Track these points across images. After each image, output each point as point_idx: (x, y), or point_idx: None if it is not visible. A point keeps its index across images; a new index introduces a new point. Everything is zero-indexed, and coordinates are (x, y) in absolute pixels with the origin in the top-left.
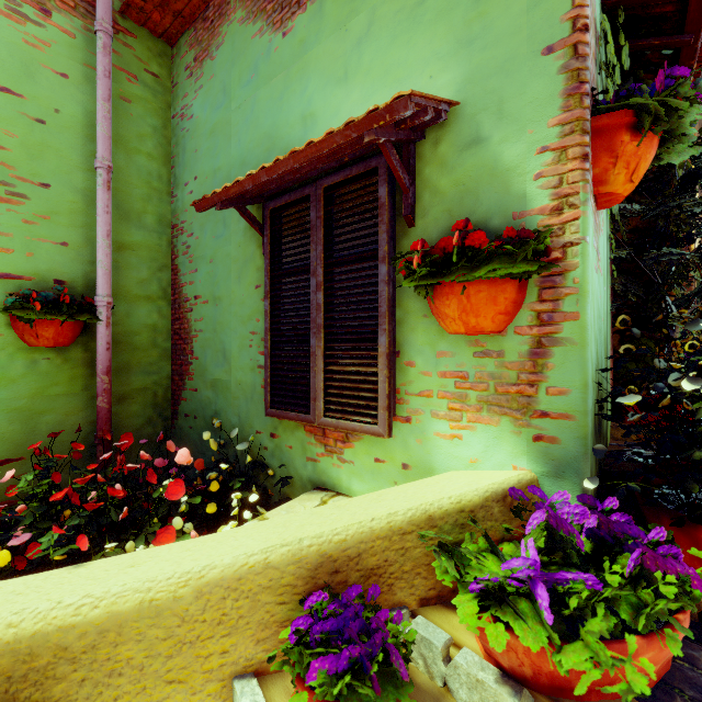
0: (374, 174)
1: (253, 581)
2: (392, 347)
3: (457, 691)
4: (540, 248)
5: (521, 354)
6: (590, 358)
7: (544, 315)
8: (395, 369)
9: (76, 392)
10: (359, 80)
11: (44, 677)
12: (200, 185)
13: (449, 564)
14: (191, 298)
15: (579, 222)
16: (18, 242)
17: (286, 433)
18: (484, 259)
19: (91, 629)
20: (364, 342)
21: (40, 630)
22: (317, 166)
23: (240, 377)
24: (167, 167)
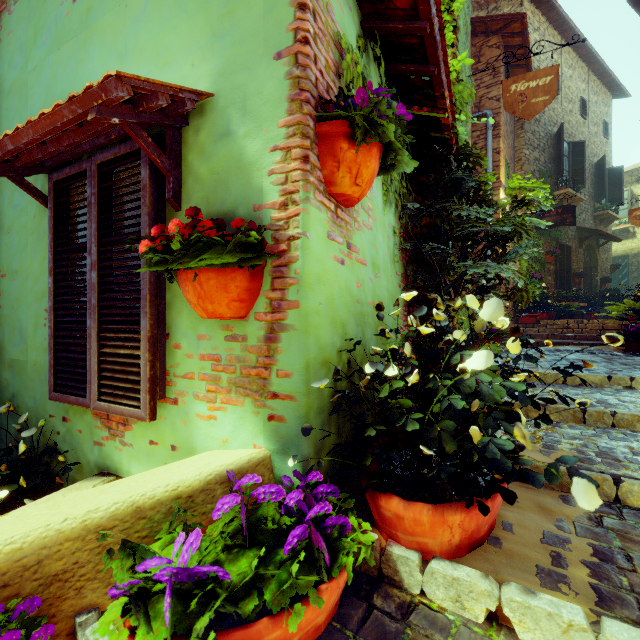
0: (139, 155)
1: None
2: (156, 329)
3: None
4: (253, 240)
5: (259, 339)
6: (315, 342)
7: (275, 302)
8: (164, 351)
9: None
10: (137, 58)
11: None
12: None
13: (121, 563)
14: None
15: (300, 218)
16: None
17: (76, 417)
18: (204, 248)
19: None
20: (133, 325)
21: None
22: (76, 140)
23: (36, 358)
24: None
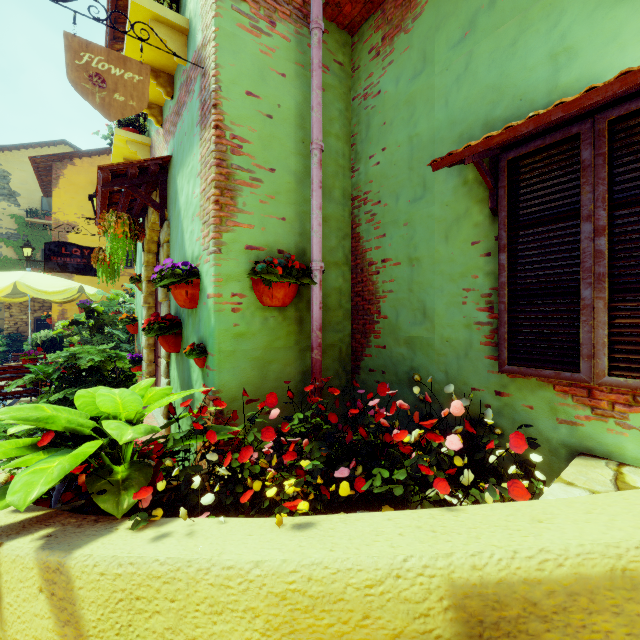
0: None
1: None
2: None
3: None
4: None
5: None
6: None
7: None
8: None
9: (290, 345)
10: None
11: (515, 629)
12: (389, 155)
13: None
14: (377, 262)
15: None
16: (256, 219)
17: (522, 392)
18: None
19: (558, 588)
20: None
21: (504, 578)
22: (627, 91)
23: (448, 334)
24: (348, 145)
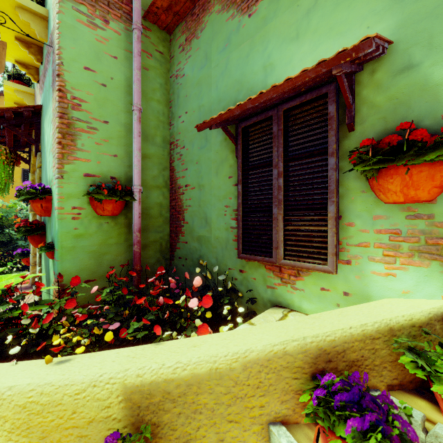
0: (324, 98)
1: (277, 362)
2: (337, 213)
3: None
4: None
5: None
6: None
7: None
8: (338, 228)
9: (121, 242)
10: (308, 37)
11: (158, 409)
12: (189, 117)
13: (422, 362)
14: (183, 186)
15: None
16: (93, 156)
17: (251, 270)
18: (429, 148)
19: (182, 382)
20: (315, 210)
21: (154, 380)
22: (284, 95)
23: (217, 234)
24: (167, 107)
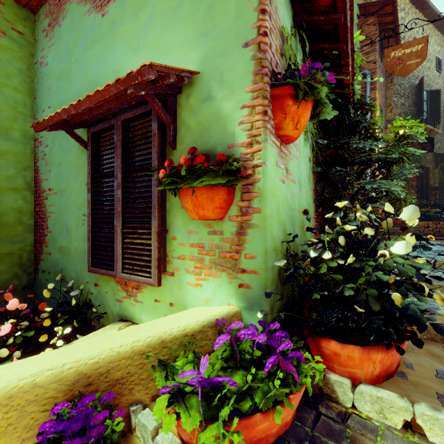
0: (150, 114)
1: (22, 398)
2: (161, 227)
3: None
4: (233, 168)
5: (232, 233)
6: (270, 235)
7: (244, 209)
8: (165, 241)
9: None
10: (145, 51)
11: None
12: (52, 112)
13: (160, 374)
14: (46, 190)
15: (261, 152)
16: None
17: (104, 283)
18: (201, 174)
19: None
20: (145, 224)
21: None
22: (111, 106)
23: (77, 245)
24: (30, 98)
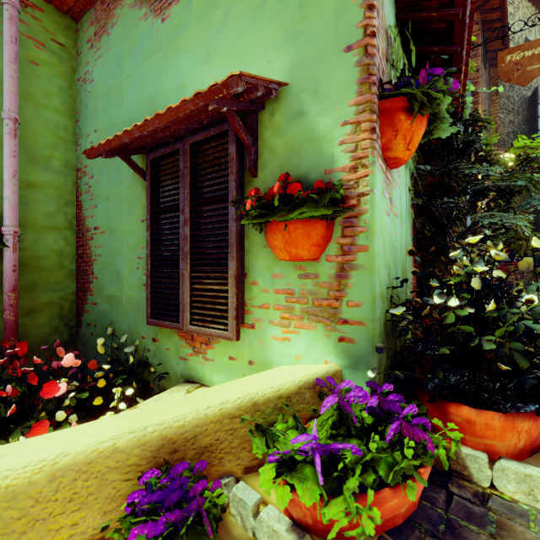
0: (226, 135)
1: (102, 464)
2: (239, 270)
3: (261, 539)
4: (337, 197)
5: (330, 276)
6: (378, 279)
7: (345, 247)
8: (243, 287)
9: None
10: (218, 61)
11: None
12: (98, 137)
13: (260, 440)
14: (92, 229)
15: (369, 178)
16: None
17: (164, 338)
18: (298, 204)
19: None
20: (219, 266)
21: None
22: (181, 126)
23: (130, 293)
24: (72, 120)
